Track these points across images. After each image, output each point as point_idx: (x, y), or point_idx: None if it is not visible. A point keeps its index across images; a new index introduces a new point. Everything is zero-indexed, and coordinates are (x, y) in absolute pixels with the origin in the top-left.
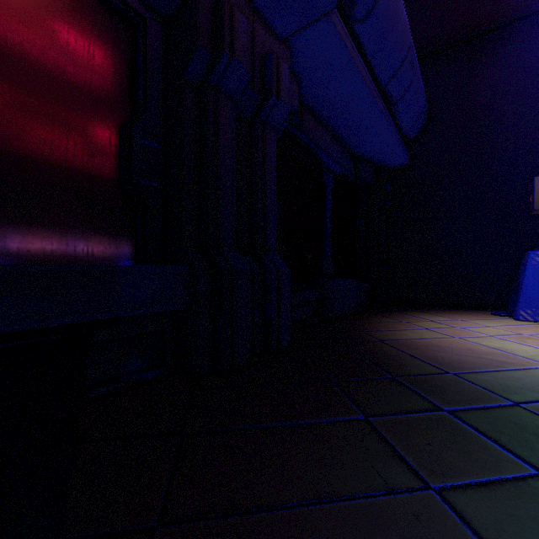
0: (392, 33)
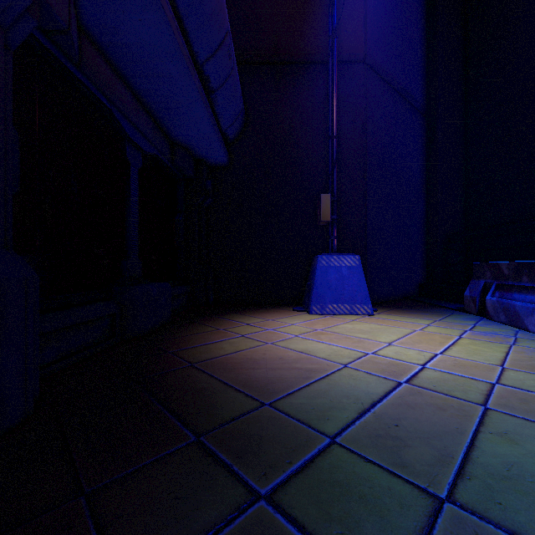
0: None
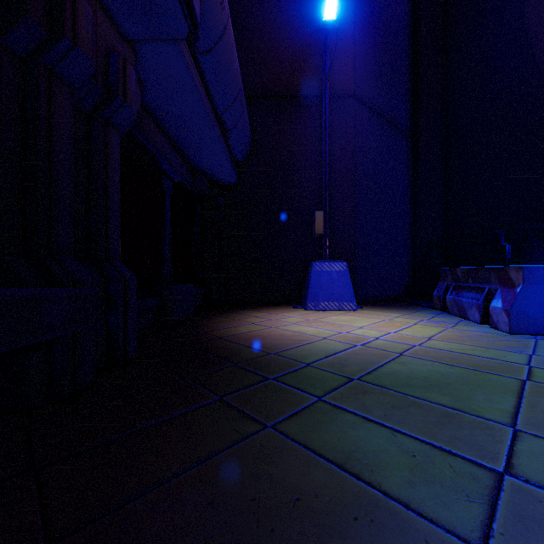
0: (228, 73)
